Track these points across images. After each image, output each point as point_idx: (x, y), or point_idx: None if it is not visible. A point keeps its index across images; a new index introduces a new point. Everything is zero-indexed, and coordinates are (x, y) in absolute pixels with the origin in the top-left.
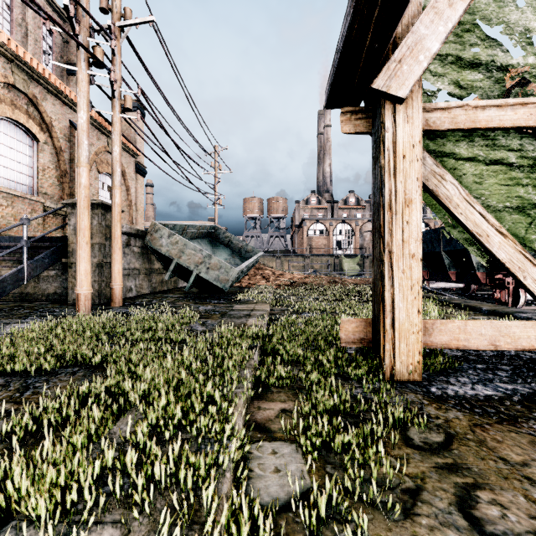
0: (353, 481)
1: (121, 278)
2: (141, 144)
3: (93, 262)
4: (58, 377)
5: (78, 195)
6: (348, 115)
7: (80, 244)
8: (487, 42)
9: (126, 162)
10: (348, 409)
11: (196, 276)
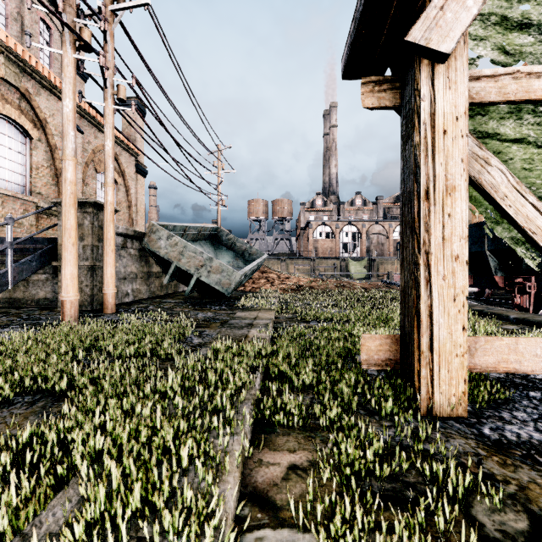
0: None
1: (113, 282)
2: (141, 143)
3: (85, 265)
4: (10, 409)
5: (63, 191)
6: (371, 86)
7: (66, 245)
8: None
9: (125, 161)
10: (385, 473)
11: (196, 280)
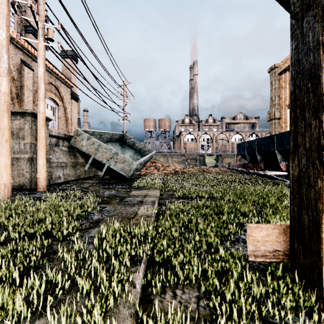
0: None
1: (44, 169)
2: (75, 80)
3: (25, 157)
4: None
5: None
6: None
7: (0, 141)
8: None
9: (64, 91)
10: None
11: (107, 168)
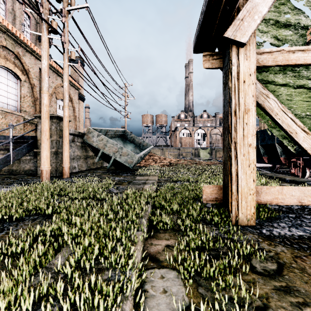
0: (218, 300)
1: (68, 160)
2: (81, 82)
3: (52, 151)
4: (23, 222)
5: (42, 110)
6: (208, 57)
7: (43, 140)
8: (294, 11)
9: (72, 93)
10: (211, 246)
11: (113, 160)
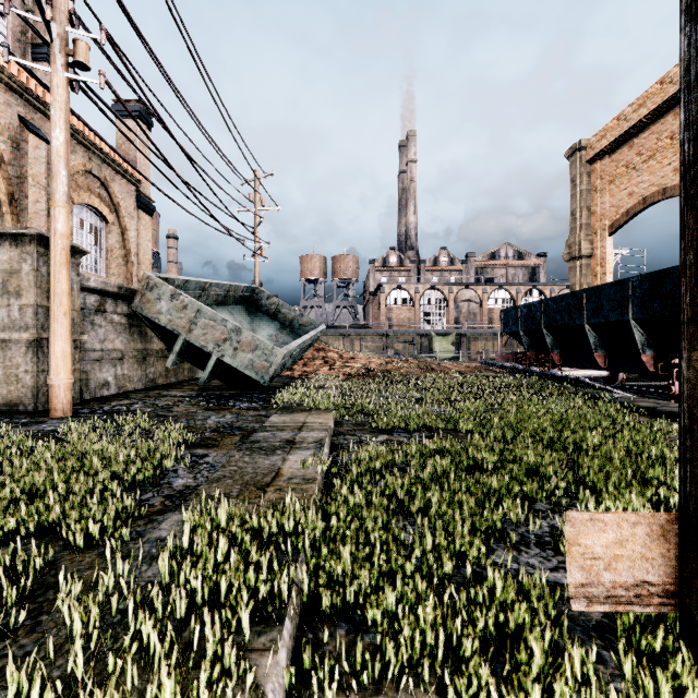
0: None
1: (68, 366)
2: (145, 167)
3: (22, 338)
4: None
5: None
6: None
7: None
8: None
9: (120, 190)
10: None
11: (217, 362)
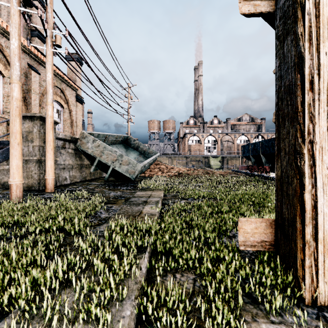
0: None
1: (53, 171)
2: (79, 82)
3: (34, 159)
4: None
5: (10, 106)
6: None
7: (12, 144)
8: None
9: (69, 93)
10: None
11: (112, 169)
